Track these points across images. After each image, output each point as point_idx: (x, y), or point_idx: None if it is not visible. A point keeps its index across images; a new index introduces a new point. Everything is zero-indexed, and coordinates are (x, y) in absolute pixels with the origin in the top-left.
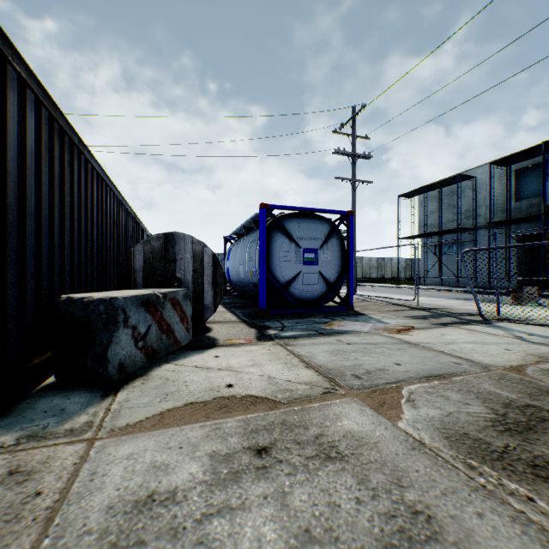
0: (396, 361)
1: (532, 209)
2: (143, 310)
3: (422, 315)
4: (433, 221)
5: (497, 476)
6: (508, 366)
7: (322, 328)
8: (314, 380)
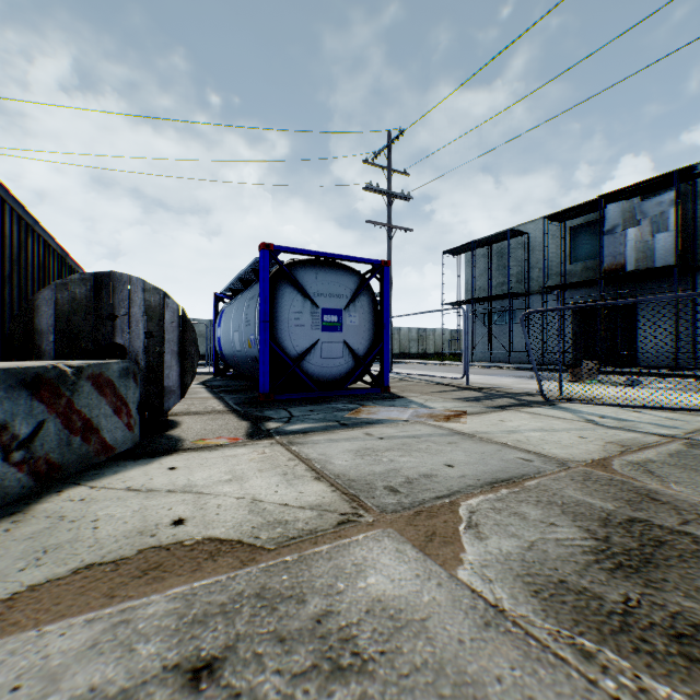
0: (447, 461)
1: (587, 273)
2: (26, 396)
3: (474, 396)
4: (482, 285)
5: (633, 670)
6: (590, 461)
7: (345, 418)
8: (326, 500)
